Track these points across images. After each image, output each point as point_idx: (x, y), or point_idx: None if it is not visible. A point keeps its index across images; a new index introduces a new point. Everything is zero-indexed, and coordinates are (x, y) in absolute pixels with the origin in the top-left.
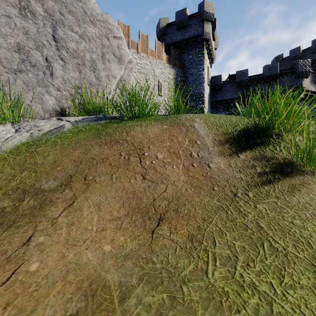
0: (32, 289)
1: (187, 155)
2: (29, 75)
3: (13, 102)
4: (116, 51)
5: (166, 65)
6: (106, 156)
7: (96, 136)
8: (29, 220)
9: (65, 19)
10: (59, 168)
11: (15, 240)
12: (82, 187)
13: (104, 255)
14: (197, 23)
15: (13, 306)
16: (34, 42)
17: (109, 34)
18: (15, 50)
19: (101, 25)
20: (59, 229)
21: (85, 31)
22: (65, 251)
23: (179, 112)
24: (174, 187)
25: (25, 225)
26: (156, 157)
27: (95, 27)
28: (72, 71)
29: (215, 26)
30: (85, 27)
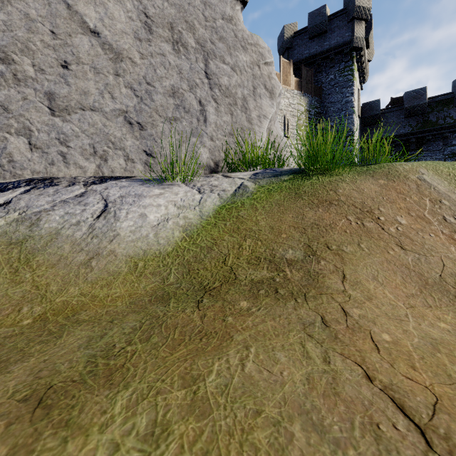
0: (416, 357)
1: (440, 219)
2: (183, 123)
3: (168, 158)
4: (267, 82)
5: (295, 92)
6: (330, 221)
7: (295, 196)
8: (317, 292)
9: (216, 48)
10: (284, 236)
11: (330, 310)
12: (335, 258)
13: (450, 332)
14: (342, 26)
15: (419, 369)
16: (188, 82)
17: (260, 61)
18: (169, 94)
19: (252, 50)
20: (362, 303)
21: (237, 61)
22: (398, 325)
23: (377, 160)
24: (451, 261)
25: (319, 296)
26: (398, 222)
27: (246, 53)
28: (224, 114)
29: (370, 27)
30: (236, 55)
